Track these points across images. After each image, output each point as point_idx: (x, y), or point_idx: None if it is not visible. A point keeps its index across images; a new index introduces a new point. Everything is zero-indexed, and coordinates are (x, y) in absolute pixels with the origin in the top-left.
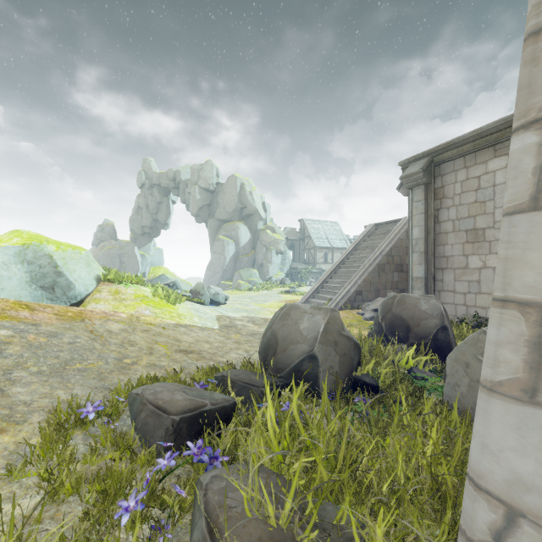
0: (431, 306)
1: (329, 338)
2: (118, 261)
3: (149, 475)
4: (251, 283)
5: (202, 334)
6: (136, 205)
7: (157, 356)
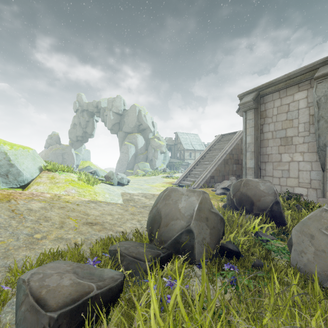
0: (267, 187)
1: (201, 215)
2: (61, 157)
3: None
4: (144, 171)
5: (107, 208)
6: (73, 122)
7: (66, 229)
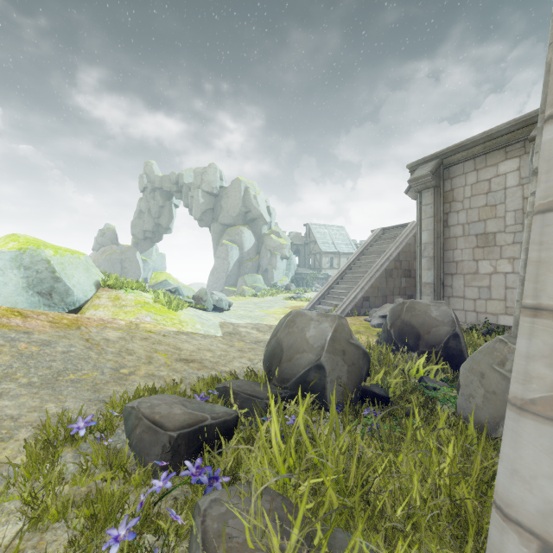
0: (442, 312)
1: (336, 346)
2: (120, 266)
3: (144, 497)
4: (255, 289)
5: (204, 341)
6: (138, 209)
7: (156, 365)
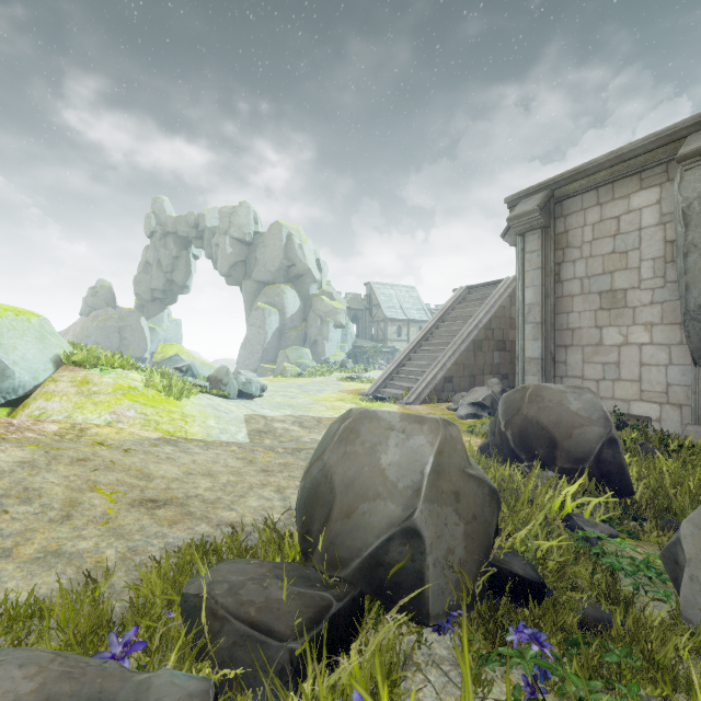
0: (586, 404)
1: (443, 486)
2: (118, 336)
3: None
4: (300, 366)
5: (204, 456)
6: (143, 260)
7: (77, 523)
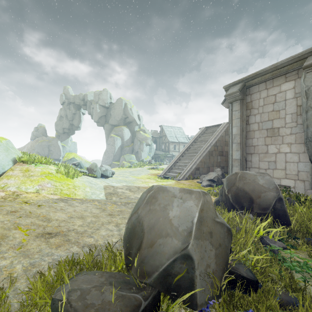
0: (267, 181)
1: (204, 229)
2: (47, 149)
3: None
4: (130, 163)
5: (80, 207)
6: (59, 115)
7: (3, 249)
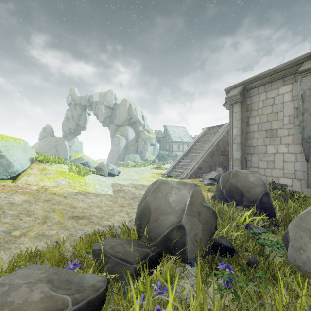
0: (256, 178)
1: (193, 209)
2: (55, 149)
3: None
4: (135, 162)
5: (96, 199)
6: (66, 116)
7: (49, 224)
